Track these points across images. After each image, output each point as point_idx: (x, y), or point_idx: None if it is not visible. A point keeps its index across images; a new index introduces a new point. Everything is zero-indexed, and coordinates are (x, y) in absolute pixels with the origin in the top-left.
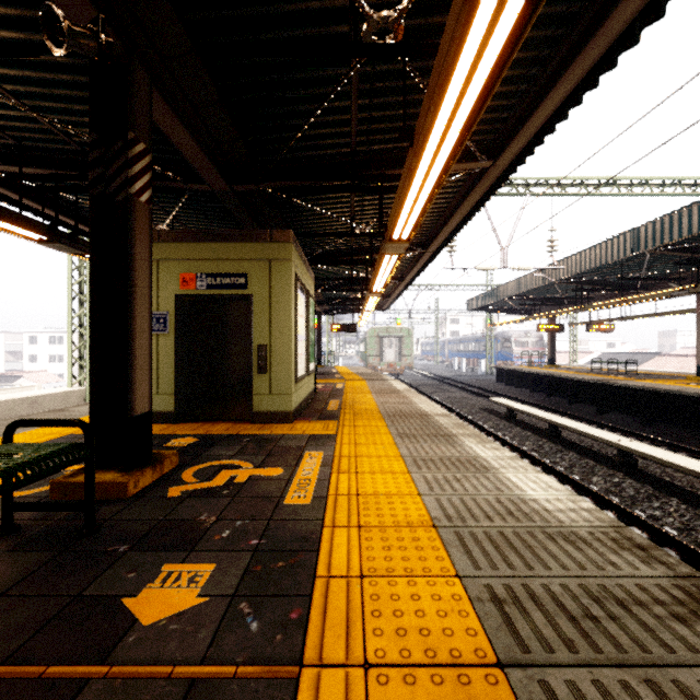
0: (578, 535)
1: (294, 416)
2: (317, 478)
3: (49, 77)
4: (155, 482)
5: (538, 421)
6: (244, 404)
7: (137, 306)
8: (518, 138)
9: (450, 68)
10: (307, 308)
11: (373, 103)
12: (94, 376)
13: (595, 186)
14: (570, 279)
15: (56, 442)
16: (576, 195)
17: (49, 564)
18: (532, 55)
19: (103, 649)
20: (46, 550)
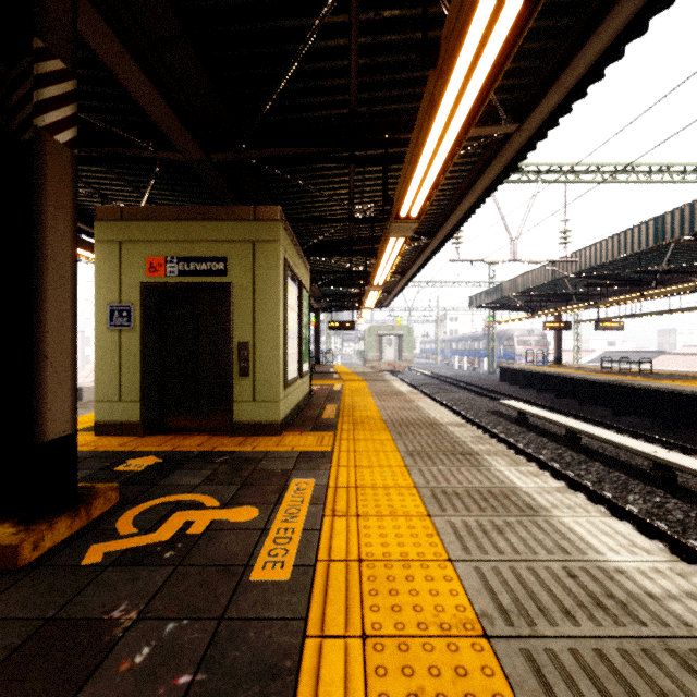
0: None
1: (283, 426)
2: (304, 526)
3: None
4: (76, 535)
5: (552, 425)
6: (224, 412)
7: (49, 287)
8: (554, 90)
9: None
10: (301, 302)
11: (377, 42)
12: None
13: (611, 173)
14: (581, 273)
15: None
16: (592, 182)
17: None
18: None
19: None
20: None
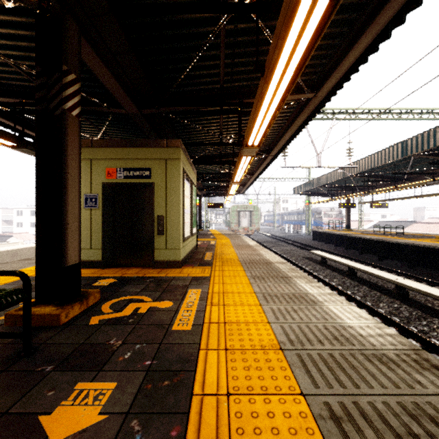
0: (388, 356)
1: (182, 263)
2: (196, 309)
3: (13, 32)
4: (82, 313)
5: (341, 265)
6: (149, 255)
7: (69, 189)
8: (333, 77)
9: (292, 12)
10: (191, 192)
11: (235, 52)
12: (38, 238)
13: (377, 114)
14: (360, 174)
15: (20, 282)
16: (365, 119)
17: None
18: (344, 17)
19: None
20: None
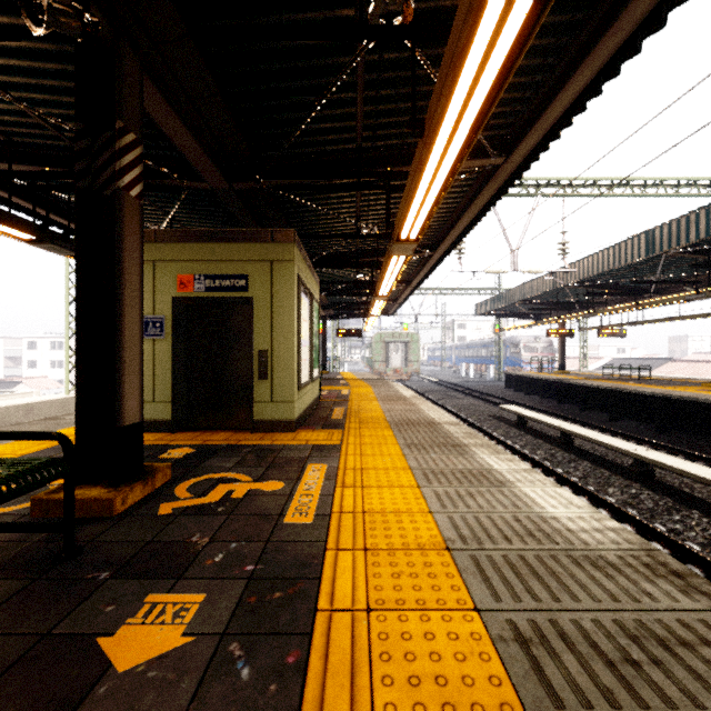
0: (606, 559)
1: (297, 424)
2: (320, 493)
3: (36, 66)
4: (146, 498)
5: (550, 429)
6: (245, 412)
7: (126, 309)
8: (533, 132)
9: (465, 46)
10: (311, 312)
11: (380, 95)
12: (80, 384)
13: (608, 187)
14: (581, 283)
15: (45, 453)
16: (589, 196)
17: (20, 595)
18: (548, 42)
19: (68, 703)
20: (18, 578)
